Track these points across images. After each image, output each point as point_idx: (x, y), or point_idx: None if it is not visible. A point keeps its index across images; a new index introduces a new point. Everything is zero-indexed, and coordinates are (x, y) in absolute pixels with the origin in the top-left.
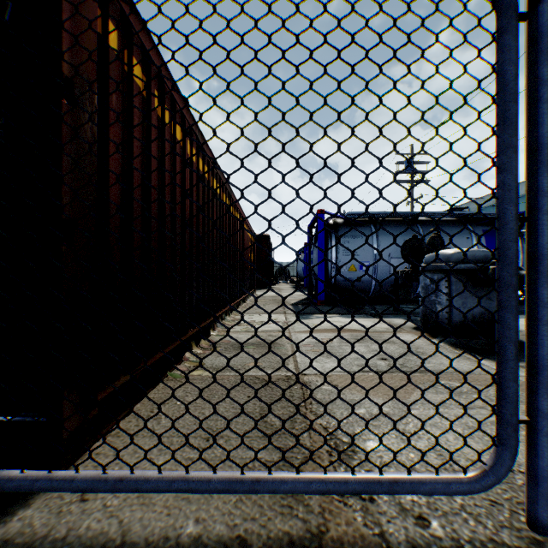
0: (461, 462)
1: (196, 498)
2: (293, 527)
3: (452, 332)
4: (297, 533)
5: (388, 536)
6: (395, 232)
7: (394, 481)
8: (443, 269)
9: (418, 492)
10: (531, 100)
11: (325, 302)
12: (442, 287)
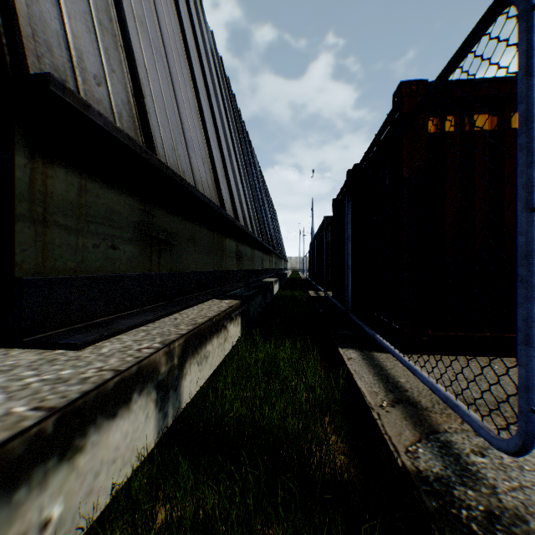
0: None
1: (417, 380)
2: (424, 403)
3: None
4: (421, 404)
5: (447, 433)
6: None
7: (455, 405)
8: None
9: (464, 420)
10: None
11: None
12: None
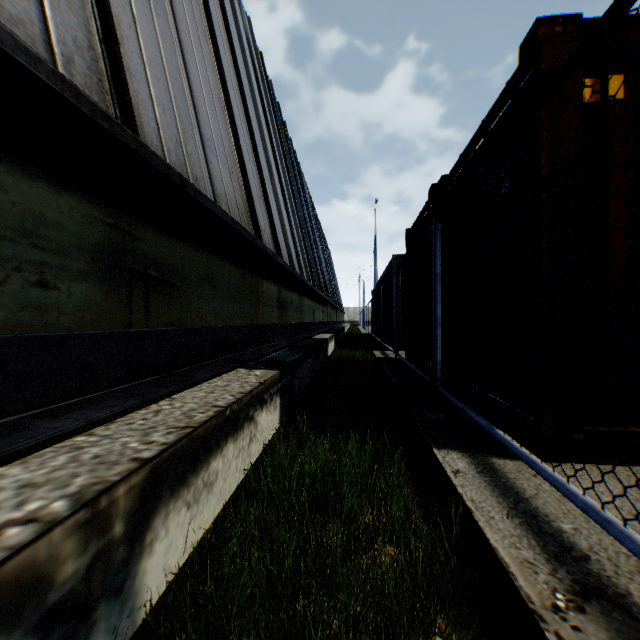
0: None
1: (592, 525)
2: (639, 597)
3: None
4: (635, 600)
5: None
6: None
7: None
8: None
9: None
10: None
11: None
12: None
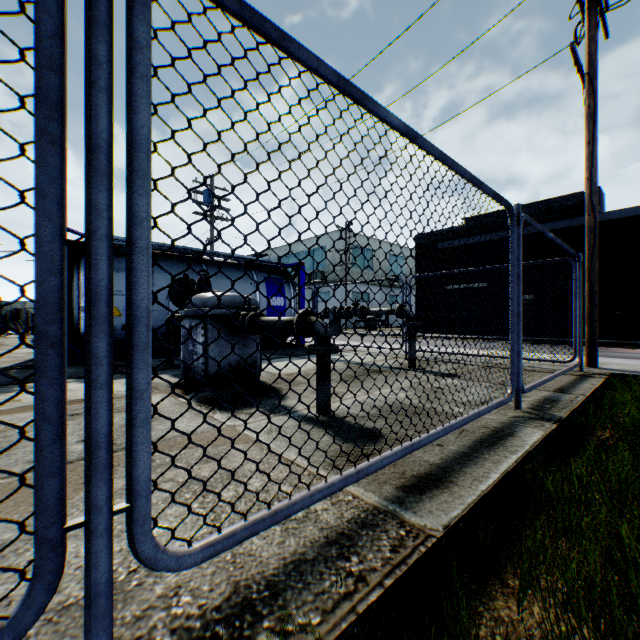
0: (66, 591)
1: None
2: None
3: (209, 385)
4: None
5: None
6: (176, 269)
7: None
8: (200, 314)
9: None
10: (88, 82)
11: (69, 362)
12: (199, 335)
